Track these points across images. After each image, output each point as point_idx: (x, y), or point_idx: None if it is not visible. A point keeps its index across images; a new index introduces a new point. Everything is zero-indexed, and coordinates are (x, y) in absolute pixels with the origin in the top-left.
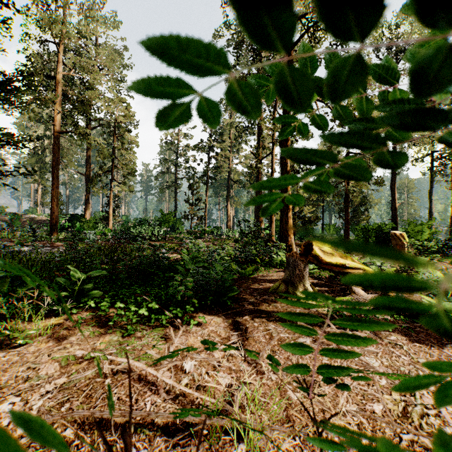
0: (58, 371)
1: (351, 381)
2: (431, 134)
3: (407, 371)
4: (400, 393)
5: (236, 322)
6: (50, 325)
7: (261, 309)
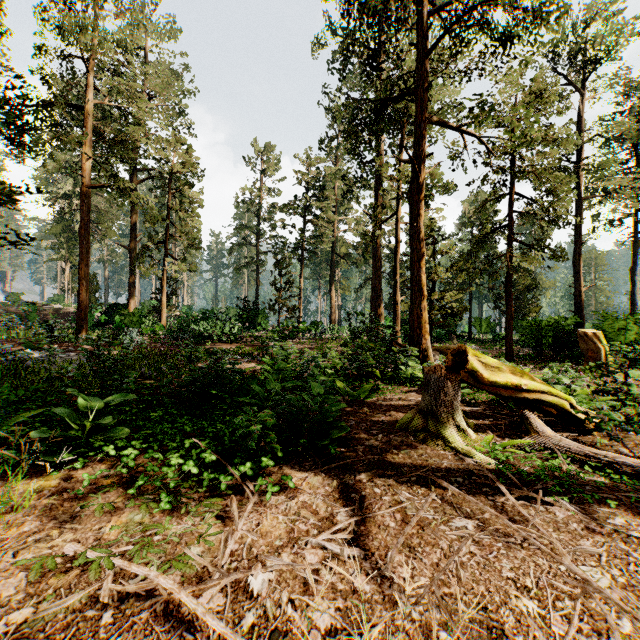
0: (22, 592)
1: (563, 621)
2: (634, 184)
3: None
4: None
5: (345, 485)
6: (36, 489)
7: (385, 460)
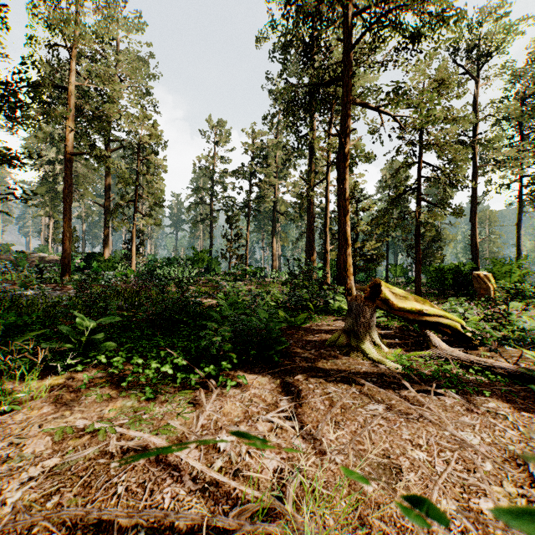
0: (49, 449)
1: (444, 464)
2: (519, 155)
3: (517, 452)
4: (513, 484)
5: (286, 383)
6: (47, 385)
7: (317, 367)
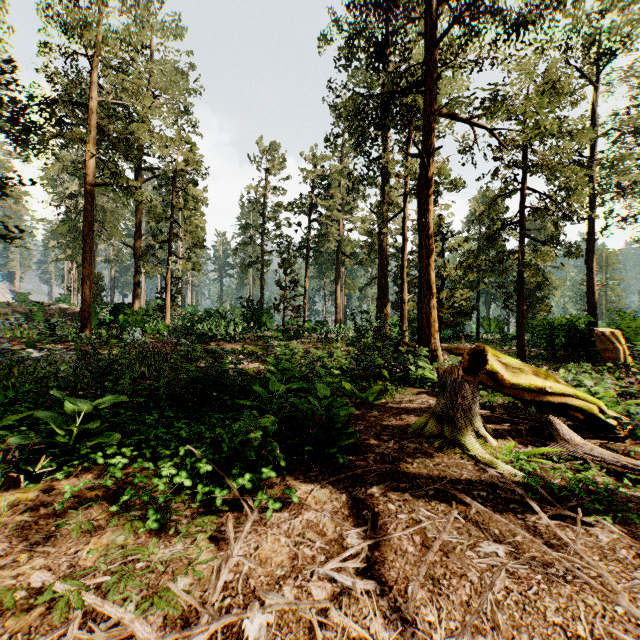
0: None
1: None
2: None
3: None
4: None
5: (355, 500)
6: (12, 503)
7: (399, 470)
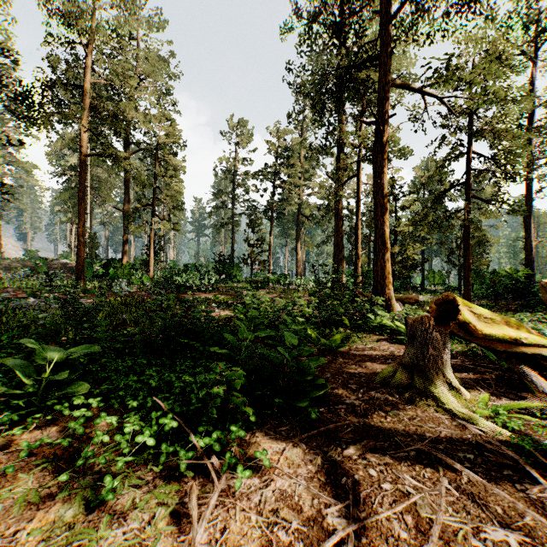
0: None
1: None
2: None
3: None
4: None
5: (332, 463)
6: None
7: (373, 425)
